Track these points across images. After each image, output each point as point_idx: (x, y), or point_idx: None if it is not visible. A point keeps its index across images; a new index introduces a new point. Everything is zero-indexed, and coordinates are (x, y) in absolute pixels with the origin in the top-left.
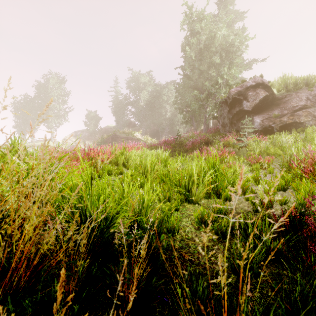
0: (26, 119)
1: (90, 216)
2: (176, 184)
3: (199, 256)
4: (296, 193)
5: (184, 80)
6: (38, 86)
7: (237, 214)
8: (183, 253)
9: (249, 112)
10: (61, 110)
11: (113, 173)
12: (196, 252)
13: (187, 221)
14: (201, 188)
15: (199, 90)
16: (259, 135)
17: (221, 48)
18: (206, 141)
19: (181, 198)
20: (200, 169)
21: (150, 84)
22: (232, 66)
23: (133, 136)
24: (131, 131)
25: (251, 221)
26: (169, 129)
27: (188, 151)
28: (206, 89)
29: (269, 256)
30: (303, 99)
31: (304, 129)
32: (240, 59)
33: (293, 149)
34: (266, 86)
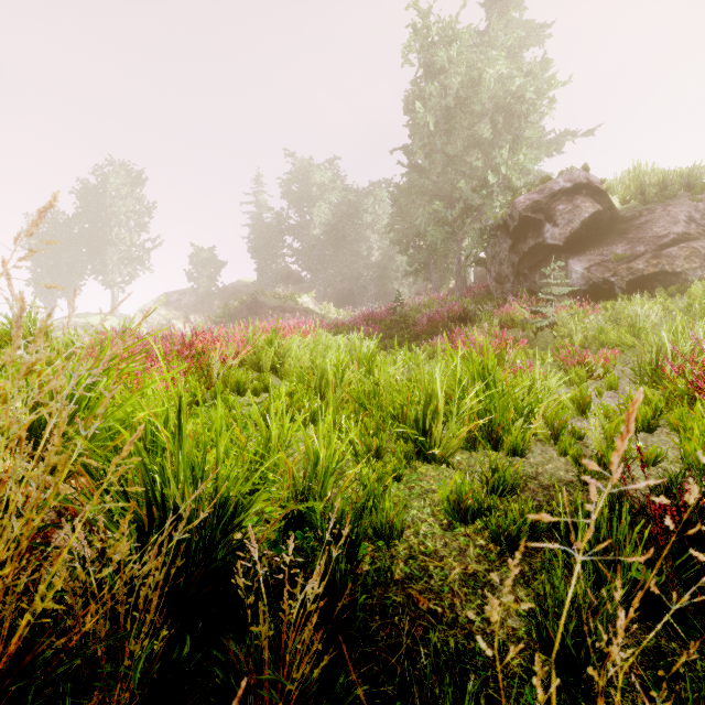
0: (57, 266)
1: (176, 507)
2: (394, 415)
3: (454, 602)
4: (682, 438)
5: (412, 177)
6: (84, 191)
7: (541, 489)
8: (414, 593)
9: (558, 250)
10: (136, 246)
11: (249, 388)
12: (446, 590)
13: (422, 508)
14: (454, 426)
15: (445, 199)
16: (582, 300)
17: (494, 105)
18: (461, 316)
19: (408, 450)
20: (451, 379)
21: (334, 187)
22: (519, 147)
23: (296, 303)
24: (292, 292)
25: (639, 560)
26: (376, 288)
27: (421, 337)
28: (461, 198)
29: (631, 601)
30: (681, 220)
31: (684, 287)
32: (537, 129)
33: (665, 334)
34: (597, 191)
